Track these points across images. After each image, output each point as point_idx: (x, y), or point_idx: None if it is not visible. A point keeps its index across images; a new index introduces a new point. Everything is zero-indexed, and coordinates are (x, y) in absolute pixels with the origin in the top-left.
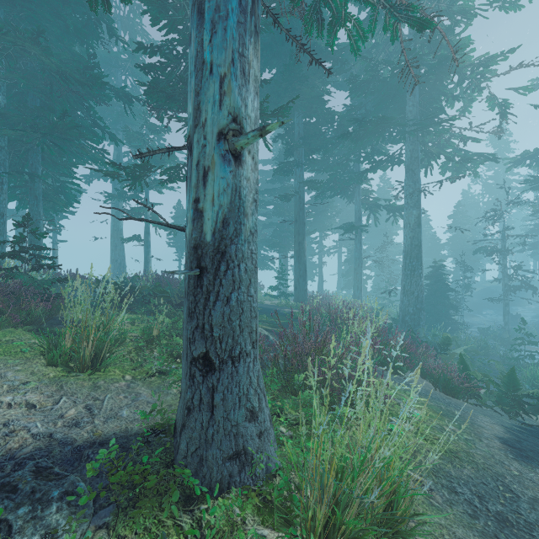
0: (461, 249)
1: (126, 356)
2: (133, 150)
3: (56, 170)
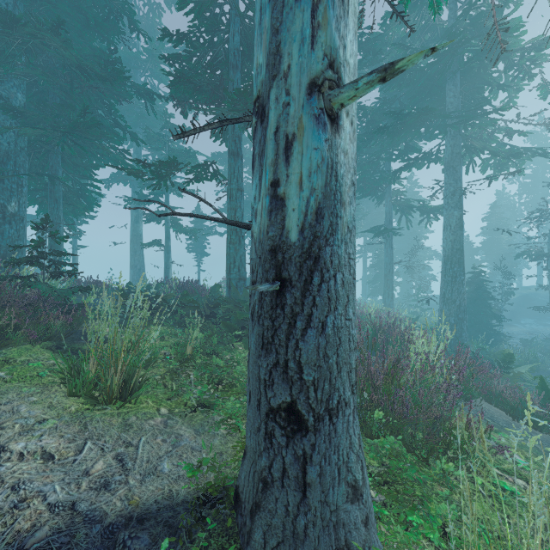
0: (498, 254)
1: (159, 381)
2: (152, 153)
3: (77, 172)
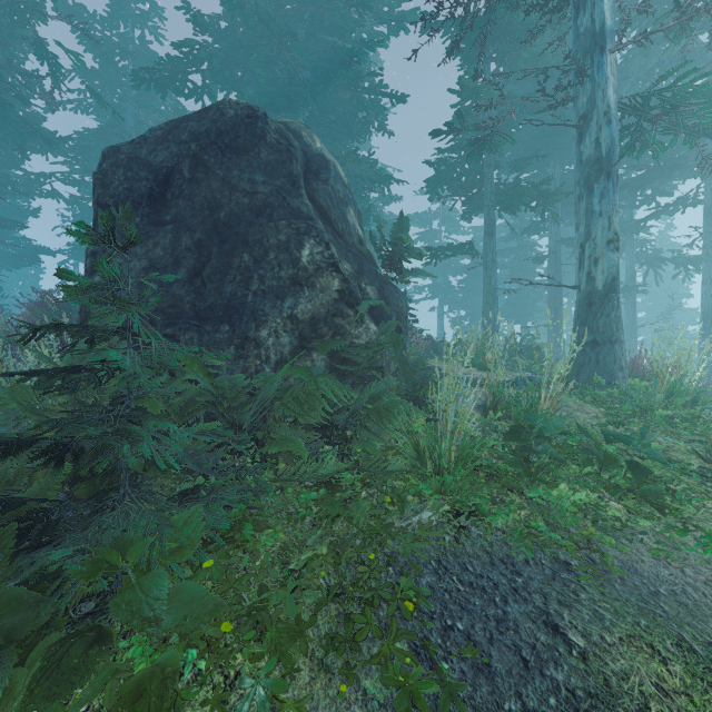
0: None
1: None
2: None
3: None
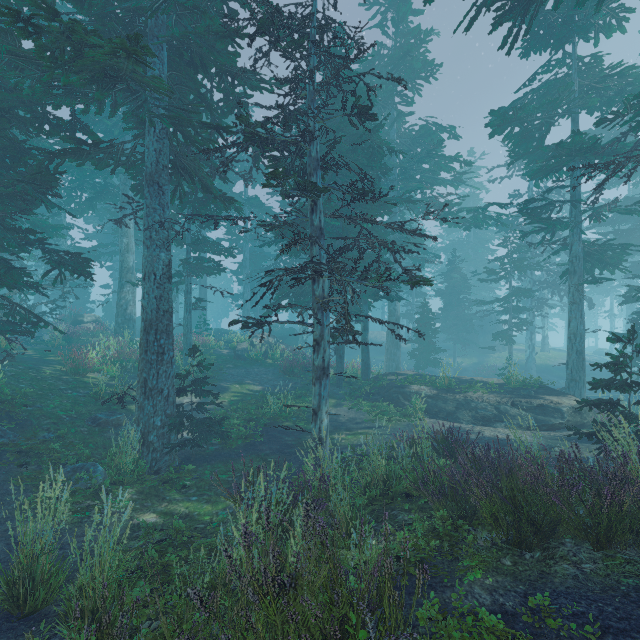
0: None
1: None
2: None
3: None
